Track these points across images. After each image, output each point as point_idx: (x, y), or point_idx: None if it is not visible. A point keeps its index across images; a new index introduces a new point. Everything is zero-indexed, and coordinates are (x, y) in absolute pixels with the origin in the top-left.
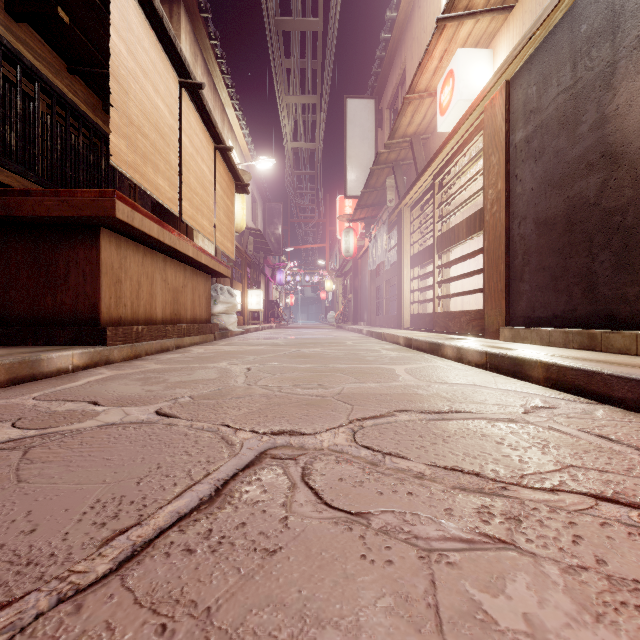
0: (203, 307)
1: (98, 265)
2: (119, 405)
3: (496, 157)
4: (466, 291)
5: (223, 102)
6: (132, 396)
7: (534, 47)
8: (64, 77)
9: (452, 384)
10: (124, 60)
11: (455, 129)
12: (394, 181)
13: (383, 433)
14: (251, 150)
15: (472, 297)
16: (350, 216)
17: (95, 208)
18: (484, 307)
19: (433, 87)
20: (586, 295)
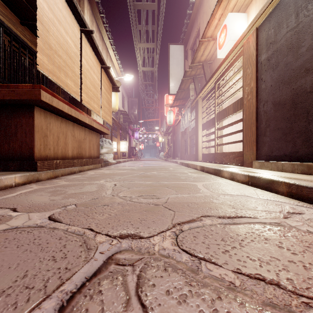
0: (95, 150)
1: (33, 127)
2: (28, 211)
3: (250, 69)
4: (233, 141)
5: (107, 46)
6: (40, 204)
7: (272, 8)
8: (18, 27)
9: (232, 195)
10: (46, 12)
11: (227, 56)
12: (194, 86)
13: (196, 237)
14: (121, 71)
15: (234, 145)
16: (171, 104)
17: (29, 95)
18: (243, 150)
19: (215, 35)
20: (304, 143)
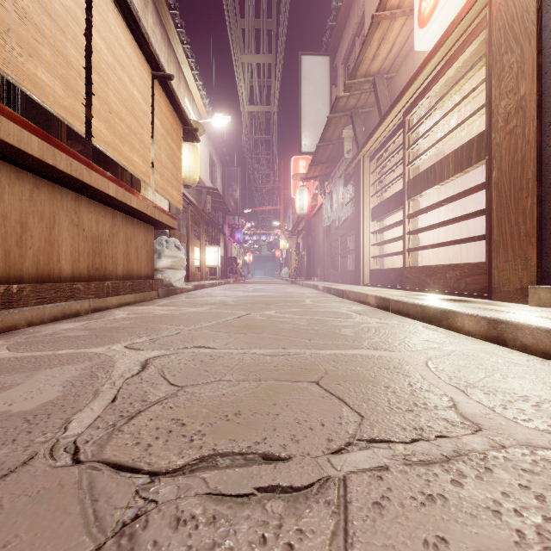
0: (143, 261)
1: None
2: None
3: (516, 52)
4: (454, 240)
5: (179, 60)
6: None
7: None
8: None
9: None
10: None
11: (441, 40)
12: (352, 131)
13: None
14: (209, 113)
15: (434, 251)
16: (304, 174)
17: None
18: (491, 259)
19: (407, 2)
20: None
